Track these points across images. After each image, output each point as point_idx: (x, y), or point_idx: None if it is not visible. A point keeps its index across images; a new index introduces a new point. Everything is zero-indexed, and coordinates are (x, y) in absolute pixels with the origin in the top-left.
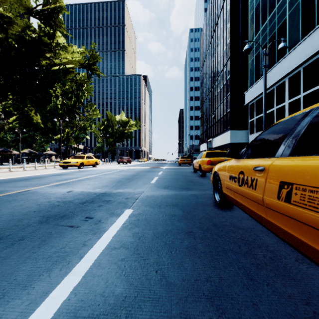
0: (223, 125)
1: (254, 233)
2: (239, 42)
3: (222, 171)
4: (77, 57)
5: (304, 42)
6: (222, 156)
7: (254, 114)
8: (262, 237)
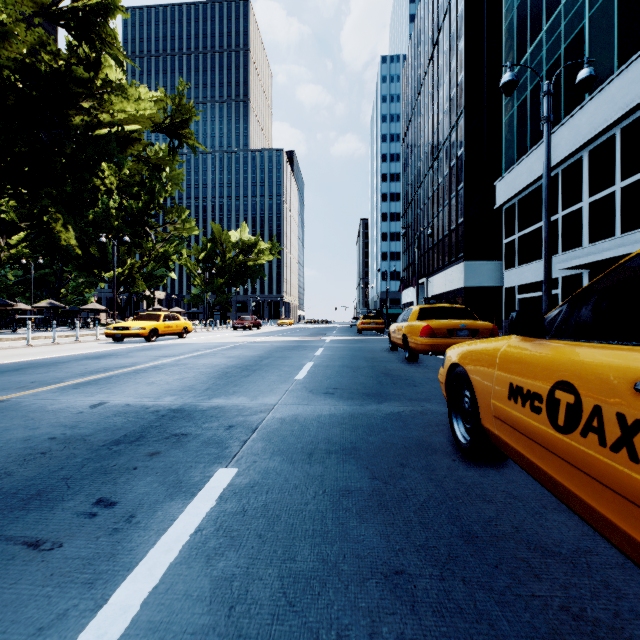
0: (449, 250)
1: (603, 579)
2: (484, 80)
3: (480, 366)
4: (146, 108)
5: (625, 73)
6: (453, 316)
7: (515, 227)
8: (639, 602)
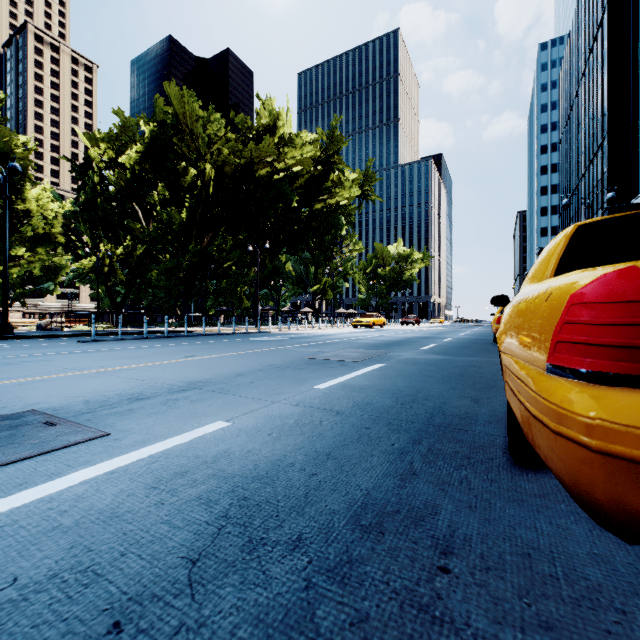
0: None
1: None
2: (630, 103)
3: None
4: (354, 191)
5: None
6: None
7: None
8: None
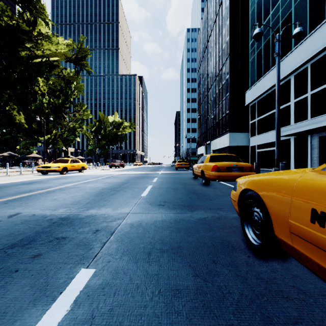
0: (222, 127)
1: None
2: (239, 40)
3: (274, 193)
4: (62, 48)
5: (313, 35)
6: (229, 160)
7: (255, 115)
8: None
